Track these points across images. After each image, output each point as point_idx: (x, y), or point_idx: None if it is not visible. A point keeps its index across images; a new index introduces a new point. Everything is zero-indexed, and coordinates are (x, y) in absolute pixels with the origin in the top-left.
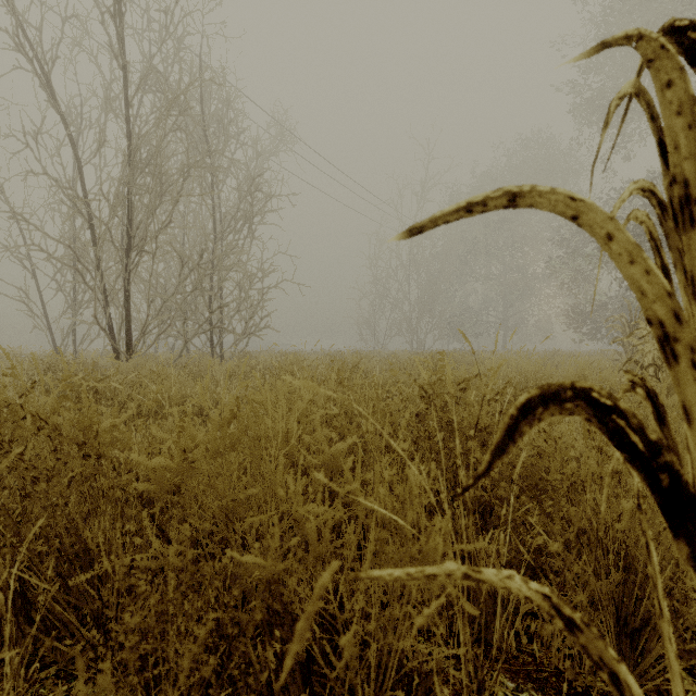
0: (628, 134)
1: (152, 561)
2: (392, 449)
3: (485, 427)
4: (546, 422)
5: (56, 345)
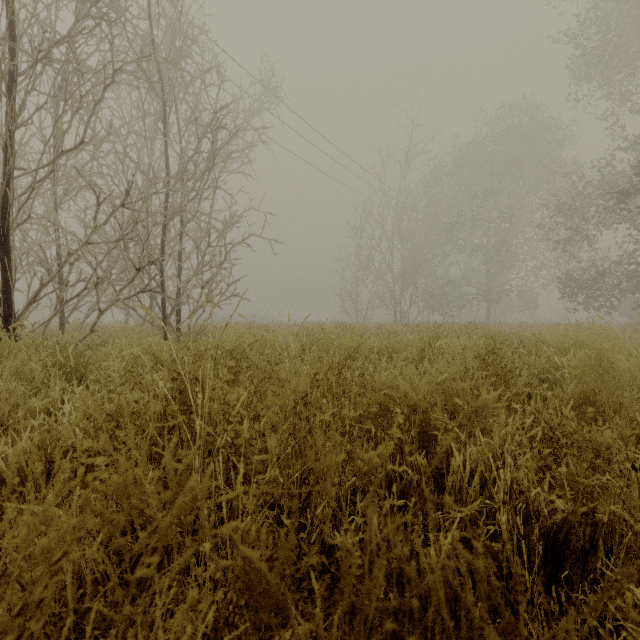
0: (639, 84)
1: None
2: None
3: None
4: None
5: None
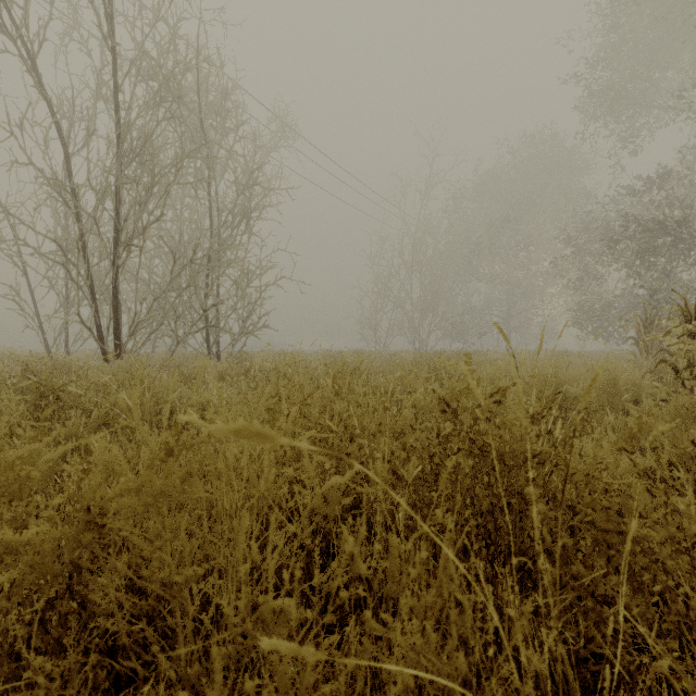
0: (636, 128)
1: (29, 691)
2: (404, 480)
3: (534, 457)
4: (589, 438)
5: (47, 345)
